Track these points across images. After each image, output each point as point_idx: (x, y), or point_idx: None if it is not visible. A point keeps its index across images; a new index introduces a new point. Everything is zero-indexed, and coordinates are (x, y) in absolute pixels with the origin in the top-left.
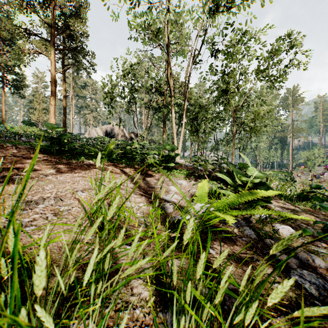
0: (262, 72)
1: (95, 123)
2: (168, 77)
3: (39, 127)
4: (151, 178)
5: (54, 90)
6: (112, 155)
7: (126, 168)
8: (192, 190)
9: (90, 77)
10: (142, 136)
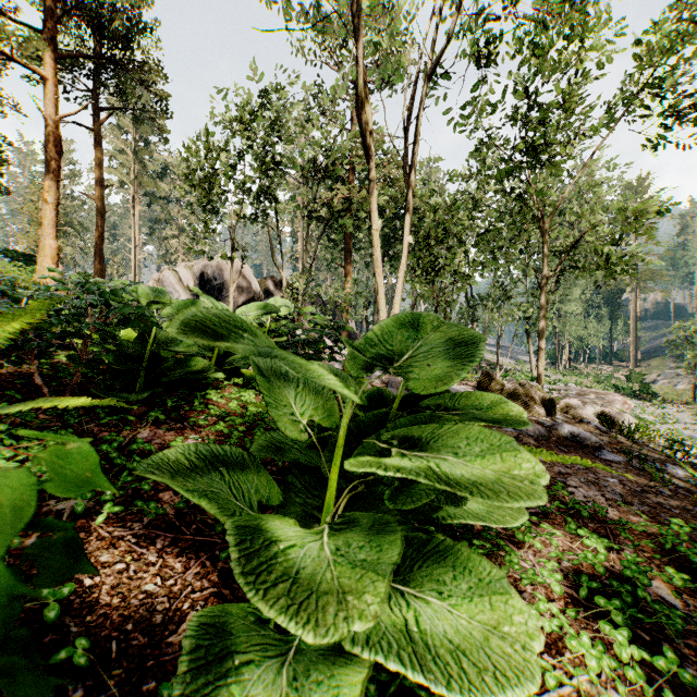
0: (648, 87)
1: (189, 259)
2: (361, 109)
3: None
4: None
5: (54, 164)
6: None
7: None
8: None
9: (167, 143)
10: (294, 288)
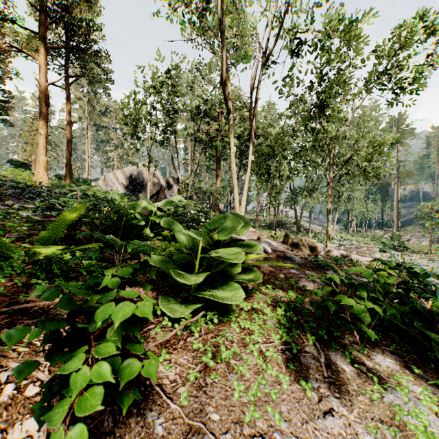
0: (385, 73)
1: (121, 164)
2: (224, 84)
3: (32, 169)
4: None
5: (45, 112)
6: None
7: None
8: None
9: (109, 96)
10: (186, 183)
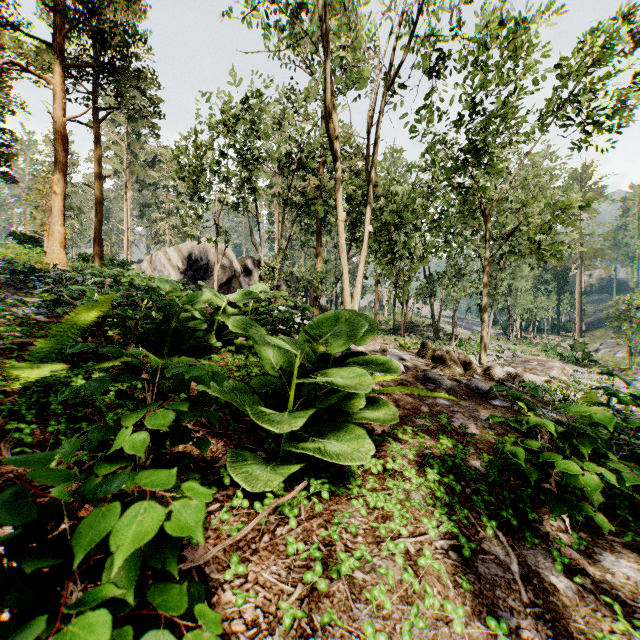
0: (569, 101)
1: (176, 240)
2: (328, 118)
3: (45, 246)
4: None
5: (62, 160)
6: None
7: None
8: None
9: (158, 138)
10: (271, 266)
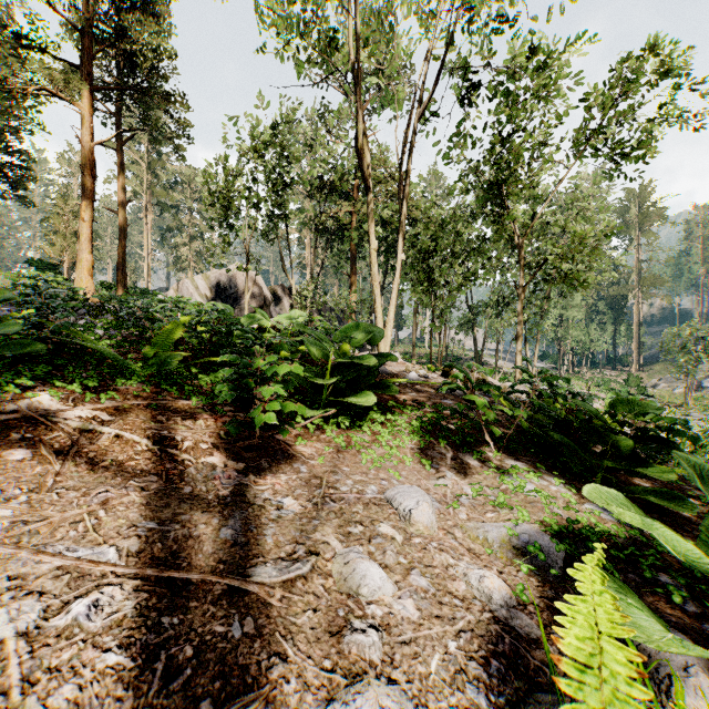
0: (596, 133)
1: (200, 266)
2: (361, 149)
3: (65, 274)
4: (277, 480)
5: (90, 186)
6: (167, 362)
7: (195, 420)
8: (470, 575)
9: (184, 159)
10: (302, 295)
